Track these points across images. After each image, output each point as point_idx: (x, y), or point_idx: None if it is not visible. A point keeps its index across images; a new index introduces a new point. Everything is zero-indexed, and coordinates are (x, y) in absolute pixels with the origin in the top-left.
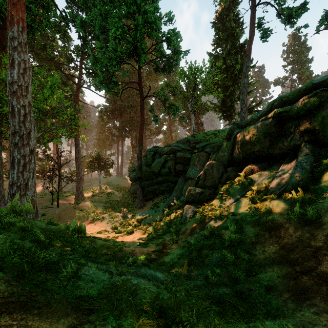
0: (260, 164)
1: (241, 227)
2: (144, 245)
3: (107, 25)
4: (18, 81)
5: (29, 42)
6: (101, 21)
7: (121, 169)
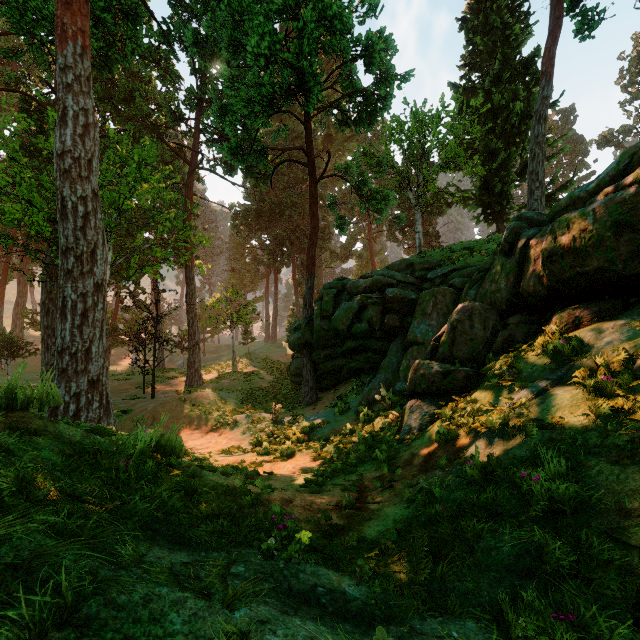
0: (598, 305)
1: (576, 463)
2: (315, 488)
3: (244, 40)
4: (74, 150)
5: (105, 89)
6: (233, 30)
7: (273, 329)
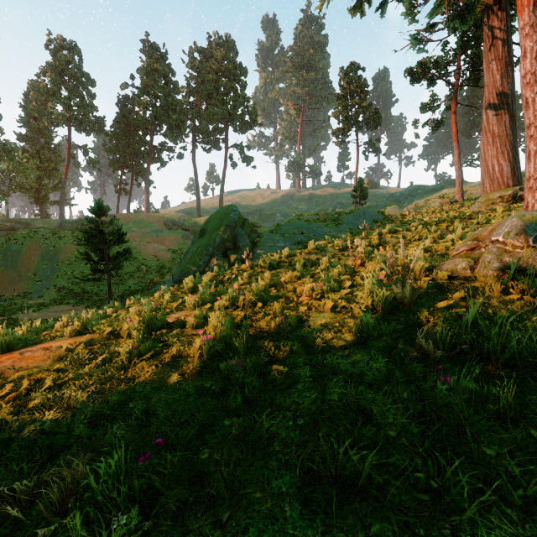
0: None
1: None
2: None
3: None
4: None
5: None
6: None
7: None
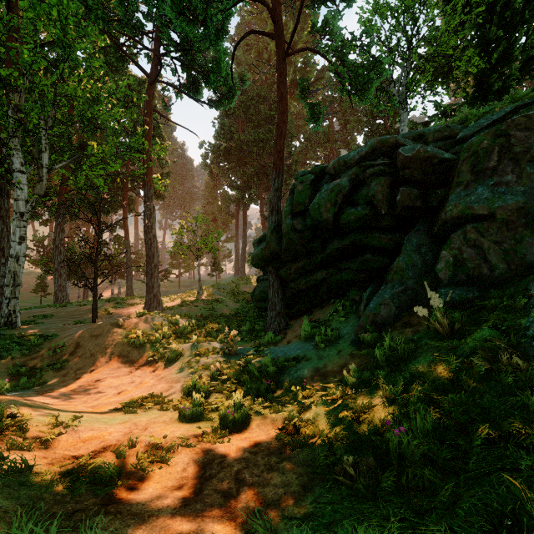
0: None
1: None
2: None
3: None
4: None
5: None
6: None
7: (242, 263)
